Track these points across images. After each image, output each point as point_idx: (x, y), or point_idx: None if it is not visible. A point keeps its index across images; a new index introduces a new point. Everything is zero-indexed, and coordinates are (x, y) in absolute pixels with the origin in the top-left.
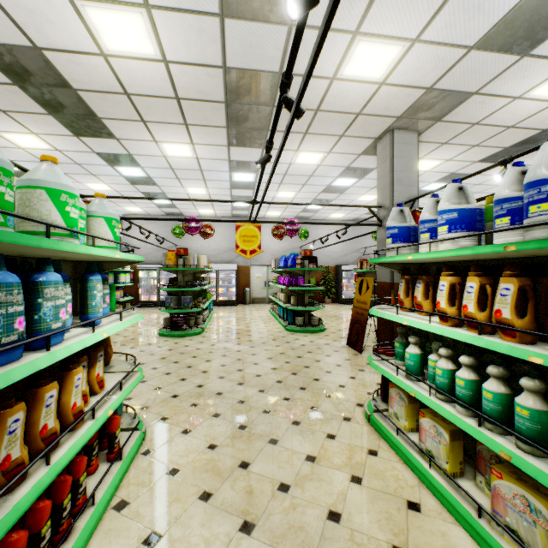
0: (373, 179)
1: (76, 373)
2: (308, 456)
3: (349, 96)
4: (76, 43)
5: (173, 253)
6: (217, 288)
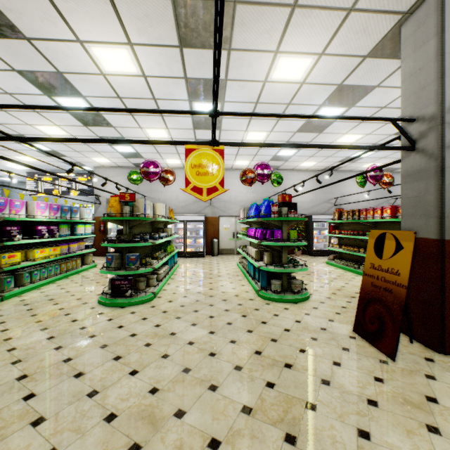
0: (367, 107)
1: None
2: None
3: None
4: None
5: (116, 199)
6: (184, 240)
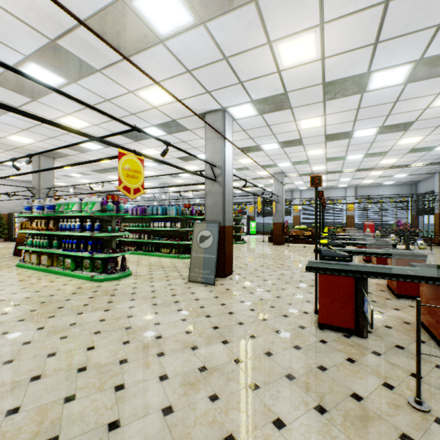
0: None
1: None
2: None
3: (13, 143)
4: None
5: None
6: None
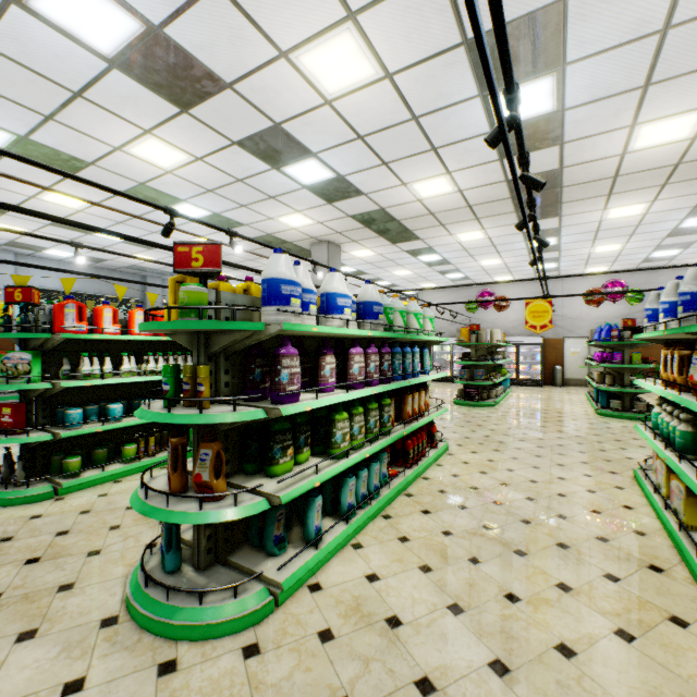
0: None
1: (422, 393)
2: (559, 477)
3: (653, 157)
4: (404, 200)
5: (466, 330)
6: (516, 365)
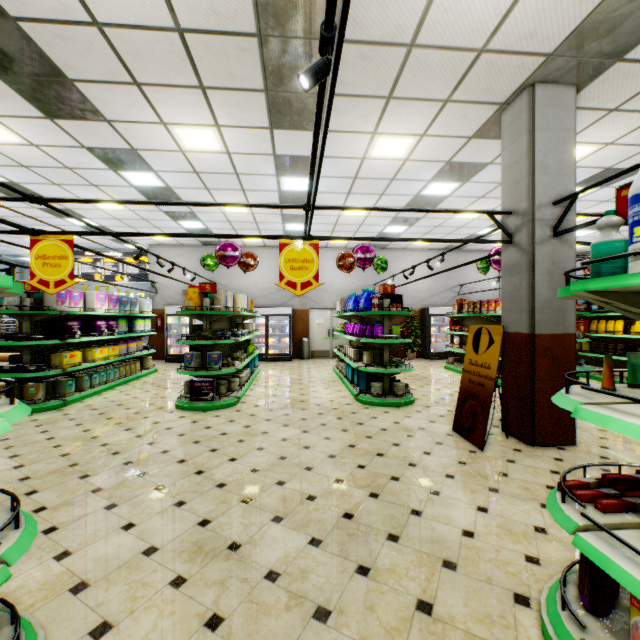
0: (483, 182)
1: None
2: None
3: (471, 7)
4: None
5: (195, 291)
6: (265, 339)
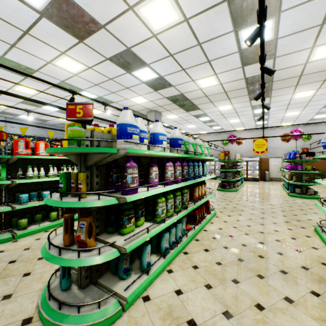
0: None
1: (203, 186)
2: (275, 230)
3: (321, 65)
4: (193, 89)
5: (222, 153)
6: (246, 171)
